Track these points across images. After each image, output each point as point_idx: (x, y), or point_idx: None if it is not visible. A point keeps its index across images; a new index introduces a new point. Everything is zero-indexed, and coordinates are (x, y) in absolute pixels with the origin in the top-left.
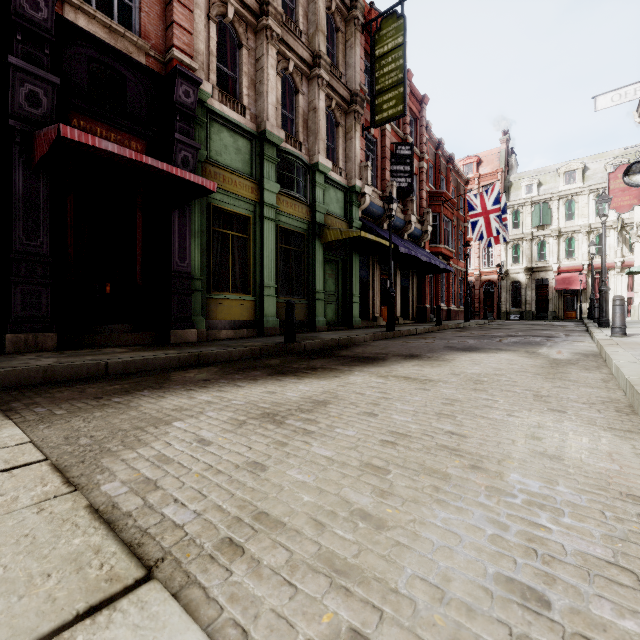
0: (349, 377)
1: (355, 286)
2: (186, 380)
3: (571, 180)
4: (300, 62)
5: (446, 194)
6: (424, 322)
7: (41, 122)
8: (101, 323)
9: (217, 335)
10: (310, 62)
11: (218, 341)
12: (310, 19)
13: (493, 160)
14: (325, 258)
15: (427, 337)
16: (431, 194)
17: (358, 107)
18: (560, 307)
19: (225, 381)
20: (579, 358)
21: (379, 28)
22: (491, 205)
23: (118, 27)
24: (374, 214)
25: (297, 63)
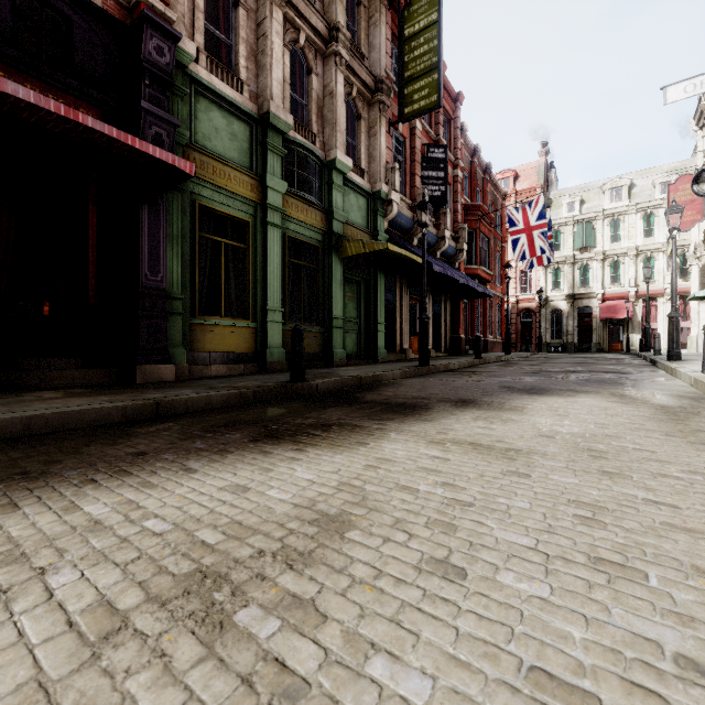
0: (382, 445)
1: (380, 312)
2: (105, 454)
3: (616, 198)
4: (313, 34)
5: (483, 208)
6: (459, 355)
7: None
8: (36, 356)
9: (204, 372)
10: (326, 35)
11: (203, 380)
12: None
13: (531, 175)
14: (344, 277)
15: (470, 373)
16: (466, 207)
17: (384, 97)
18: (605, 338)
19: (170, 456)
20: (692, 404)
21: (409, 3)
22: (535, 220)
23: None
24: (402, 227)
25: (310, 35)
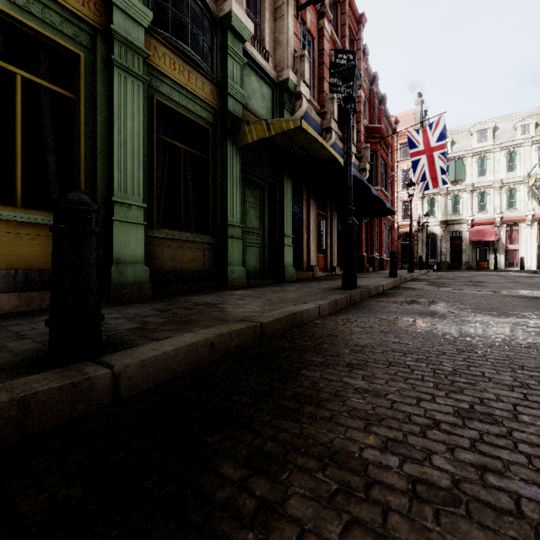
0: None
1: (287, 223)
2: None
3: (482, 139)
4: None
5: (383, 131)
6: (362, 272)
7: None
8: None
9: None
10: None
11: None
12: None
13: (409, 120)
14: (244, 178)
15: (431, 302)
16: (367, 130)
17: None
18: (473, 258)
19: None
20: None
21: None
22: (435, 141)
23: None
24: None
25: None
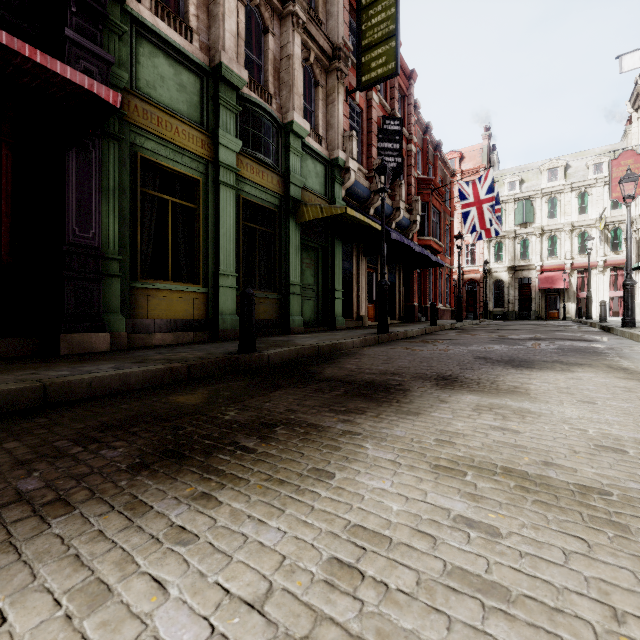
0: (357, 478)
1: (338, 279)
2: None
3: (553, 178)
4: None
5: (435, 182)
6: (412, 322)
7: None
8: None
9: (147, 340)
10: None
11: (142, 350)
12: None
13: (475, 156)
14: (302, 244)
15: (432, 341)
16: (419, 181)
17: (341, 64)
18: (543, 307)
19: None
20: None
21: None
22: (484, 194)
23: None
24: (359, 196)
25: None
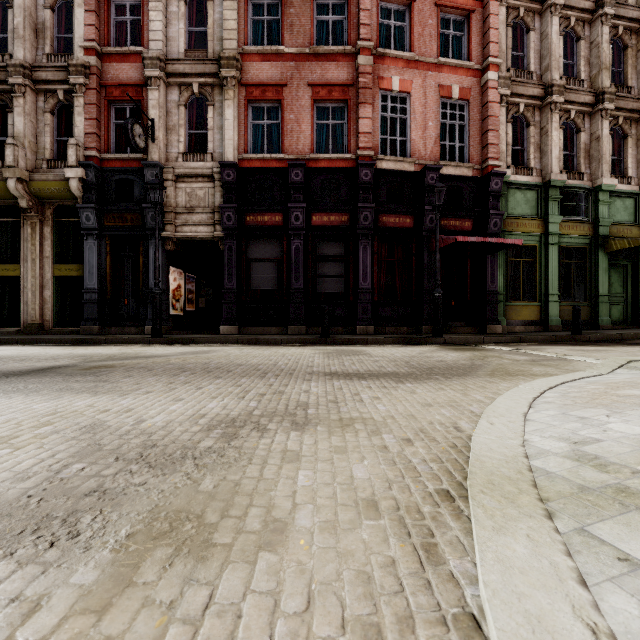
0: (622, 347)
1: None
2: (529, 344)
3: None
4: (581, 107)
5: None
6: None
7: (433, 229)
8: (450, 321)
9: (512, 330)
10: (592, 101)
11: (516, 333)
12: (592, 63)
13: None
14: (609, 264)
15: None
16: None
17: None
18: None
19: (549, 345)
20: None
21: None
22: None
23: (460, 164)
24: None
25: (578, 109)
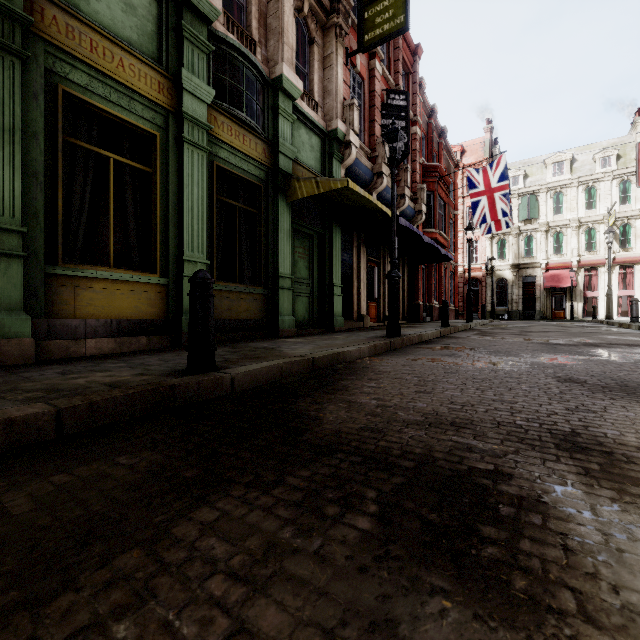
0: None
1: (336, 272)
2: None
3: (558, 172)
4: None
5: (441, 169)
6: (418, 322)
7: None
8: None
9: (73, 349)
10: None
11: (49, 365)
12: None
13: (477, 150)
14: (294, 229)
15: (460, 348)
16: (424, 168)
17: (341, 19)
18: (548, 306)
19: None
20: None
21: None
22: (496, 181)
23: None
24: (360, 178)
25: None
